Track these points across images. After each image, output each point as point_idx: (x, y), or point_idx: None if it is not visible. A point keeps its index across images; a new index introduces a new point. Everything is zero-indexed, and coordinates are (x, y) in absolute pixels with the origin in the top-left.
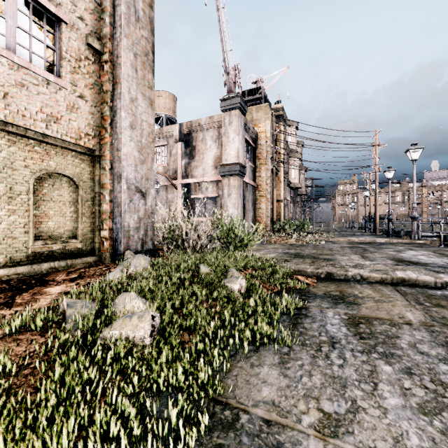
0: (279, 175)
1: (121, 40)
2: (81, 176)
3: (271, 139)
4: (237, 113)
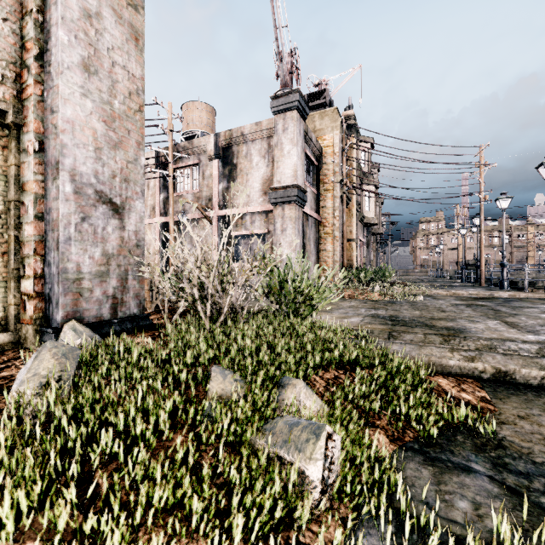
0: (350, 206)
1: None
2: None
3: (340, 156)
4: (295, 115)
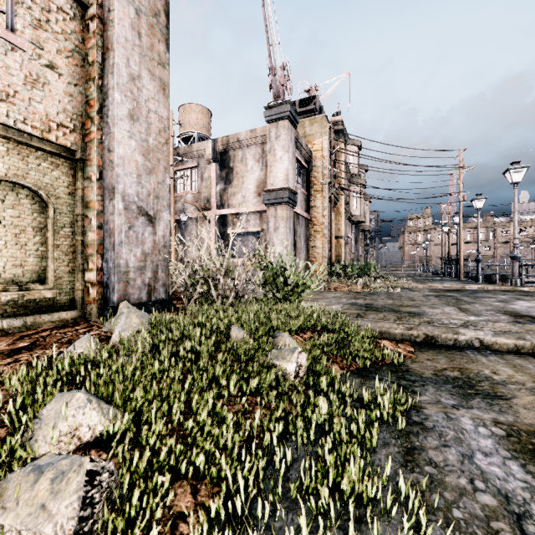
0: (338, 205)
1: None
2: (53, 189)
3: (328, 160)
4: (286, 124)
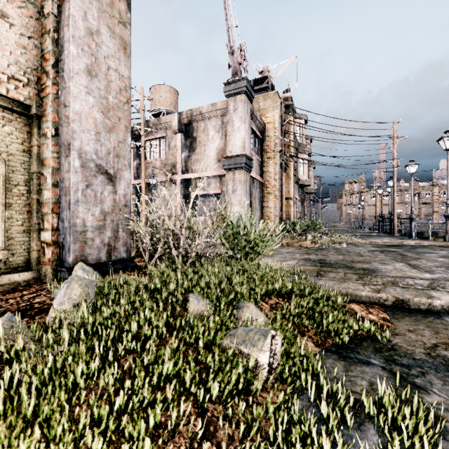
0: (288, 170)
1: None
2: (4, 145)
3: (279, 130)
4: (243, 98)
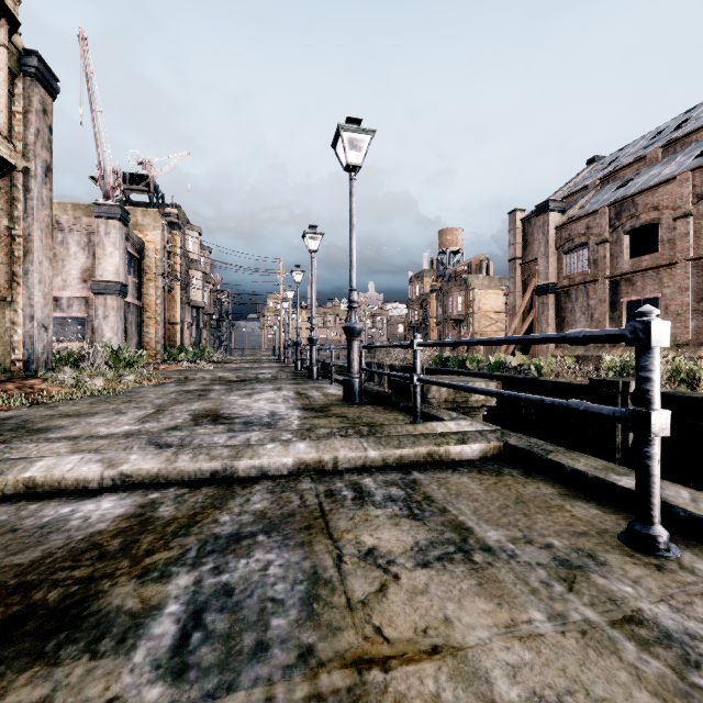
0: (174, 293)
1: (34, 224)
2: None
3: (162, 252)
4: (117, 224)
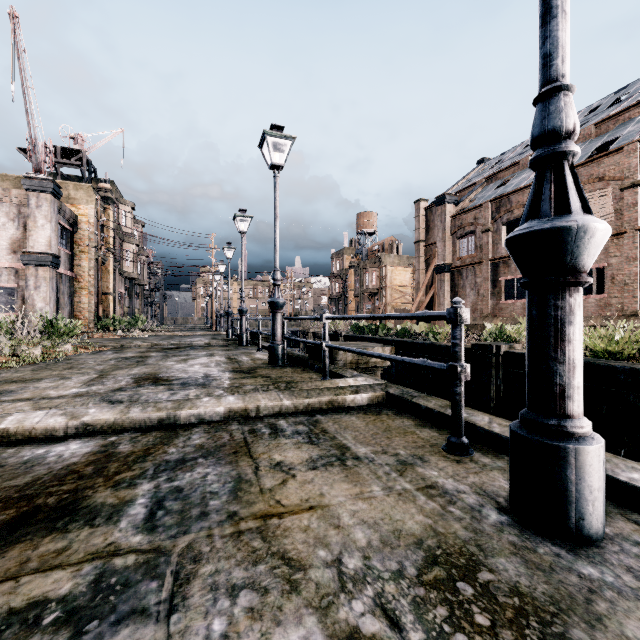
0: (107, 265)
1: None
2: None
3: (95, 225)
4: (49, 198)
